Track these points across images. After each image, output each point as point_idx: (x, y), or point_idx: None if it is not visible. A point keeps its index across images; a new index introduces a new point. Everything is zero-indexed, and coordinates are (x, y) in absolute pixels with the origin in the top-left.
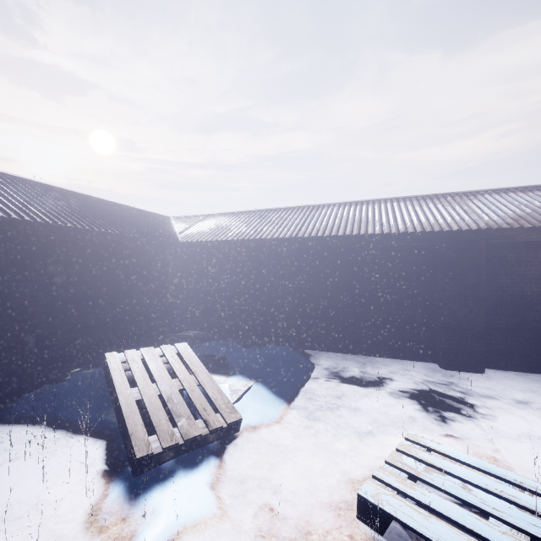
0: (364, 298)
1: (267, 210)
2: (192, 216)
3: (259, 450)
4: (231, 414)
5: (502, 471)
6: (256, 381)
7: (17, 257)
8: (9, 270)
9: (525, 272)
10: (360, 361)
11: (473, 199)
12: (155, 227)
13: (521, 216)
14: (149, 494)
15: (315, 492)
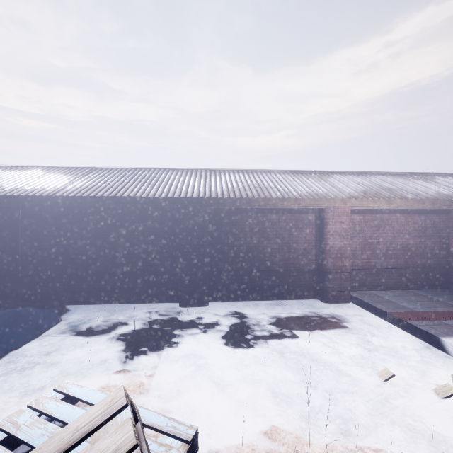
0: (124, 253)
1: (48, 168)
2: None
3: None
4: None
5: None
6: None
7: None
8: None
9: (235, 230)
10: (115, 309)
11: (217, 175)
12: None
13: (235, 190)
14: None
15: None
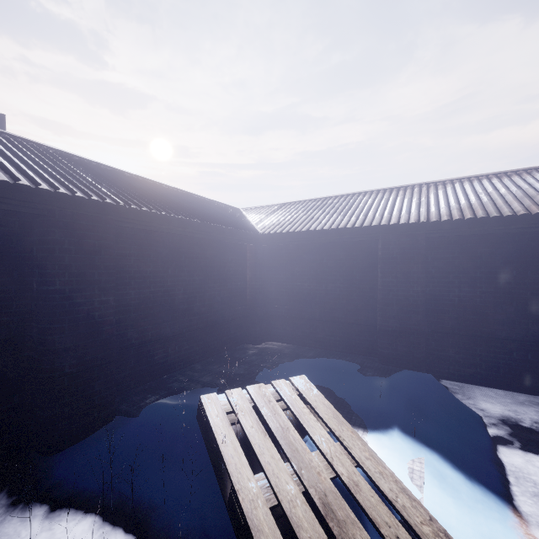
0: None
1: (360, 194)
2: (264, 206)
3: None
4: None
5: None
6: (424, 449)
7: (82, 249)
8: (73, 267)
9: None
10: None
11: None
12: (231, 217)
13: None
14: None
15: None
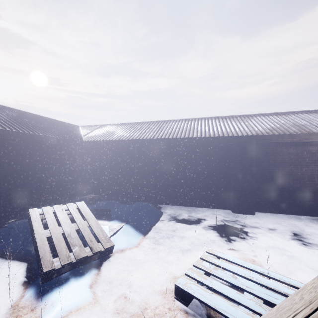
0: (192, 174)
1: (138, 123)
2: (92, 126)
3: (123, 263)
4: (107, 243)
5: (254, 266)
6: (126, 223)
7: None
8: None
9: (276, 159)
10: (189, 210)
11: (251, 119)
12: (68, 132)
13: (274, 128)
14: (50, 293)
15: (153, 285)
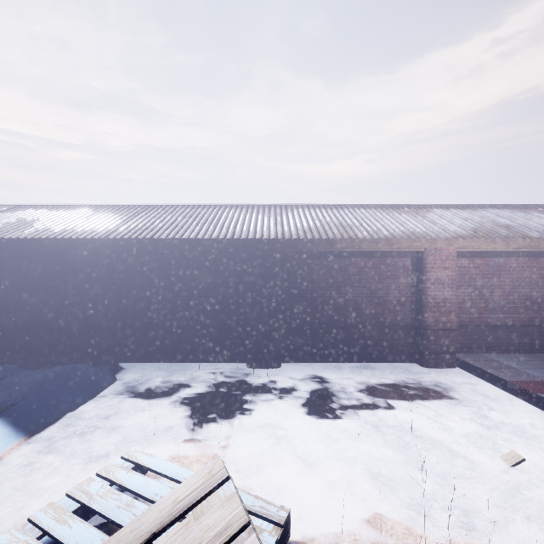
0: (183, 304)
1: (97, 206)
2: None
3: None
4: None
5: (188, 473)
6: None
7: None
8: None
9: (312, 277)
10: (174, 369)
11: (289, 212)
12: None
13: (312, 229)
14: None
15: None
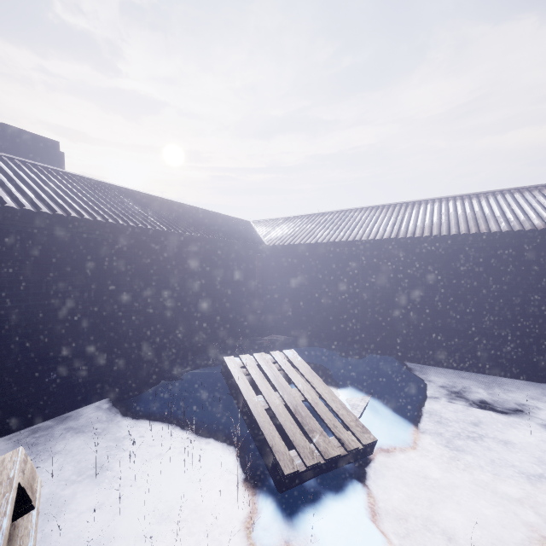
0: (483, 307)
1: (352, 210)
2: (271, 220)
3: (402, 480)
4: (363, 434)
5: None
6: (371, 396)
7: (142, 263)
8: (137, 275)
9: None
10: (481, 380)
11: None
12: (242, 232)
13: None
14: (303, 516)
15: None
